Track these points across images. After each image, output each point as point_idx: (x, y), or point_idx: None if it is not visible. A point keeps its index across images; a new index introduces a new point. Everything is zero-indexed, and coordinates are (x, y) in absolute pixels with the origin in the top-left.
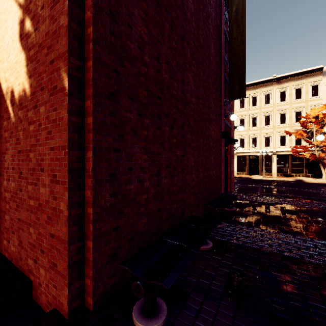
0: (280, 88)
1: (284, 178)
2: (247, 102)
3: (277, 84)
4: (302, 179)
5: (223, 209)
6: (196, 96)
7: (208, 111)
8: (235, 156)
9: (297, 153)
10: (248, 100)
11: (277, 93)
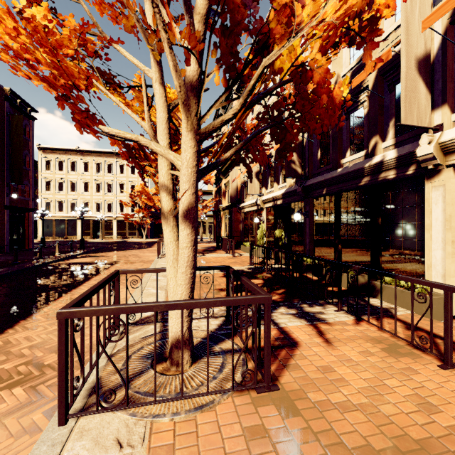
0: (120, 162)
1: (117, 240)
2: (92, 168)
3: (117, 157)
4: (127, 240)
5: None
6: None
7: None
8: (79, 220)
9: (128, 219)
10: (92, 165)
11: (118, 165)
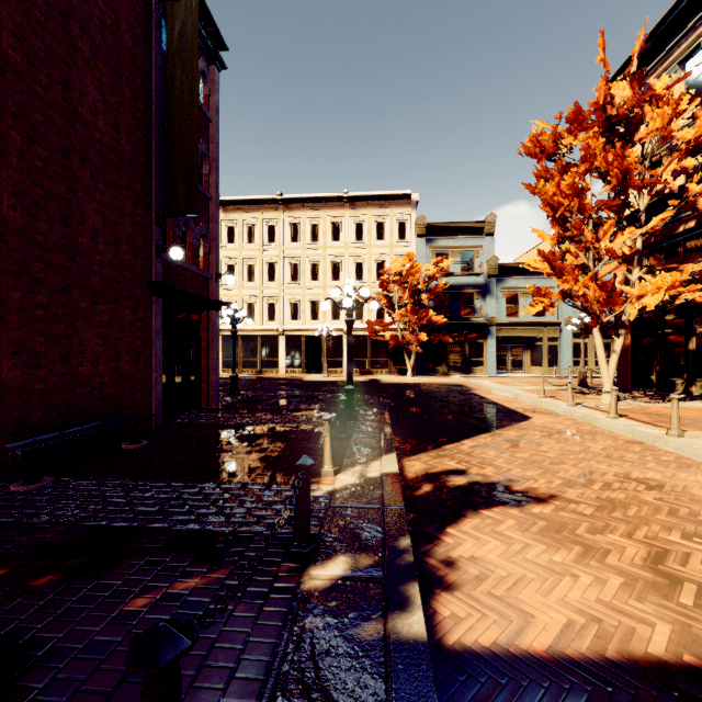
0: (355, 216)
1: (356, 377)
2: (304, 232)
3: (351, 208)
4: (378, 378)
5: (119, 447)
6: None
7: (65, 230)
8: (281, 336)
9: (376, 333)
10: (305, 228)
11: (352, 224)
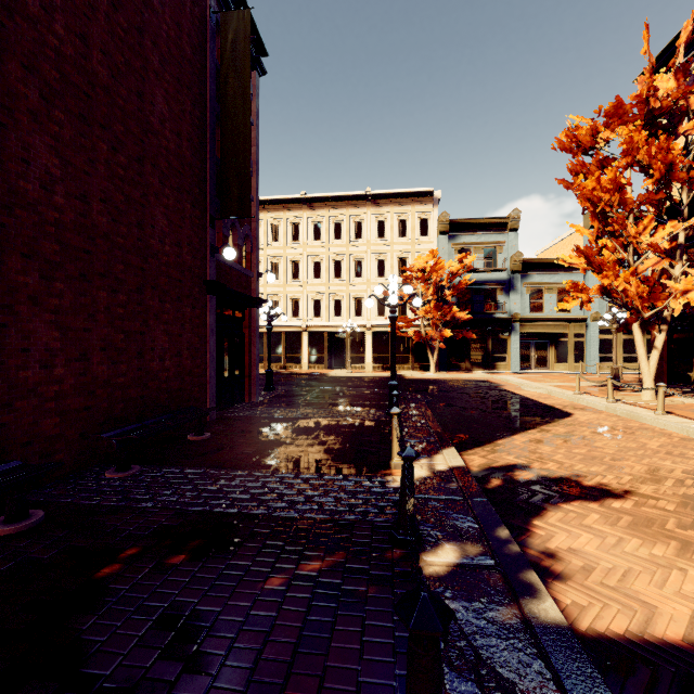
0: (377, 214)
1: (380, 373)
2: (327, 231)
3: (373, 205)
4: (402, 374)
5: (184, 438)
6: (77, 194)
7: (140, 233)
8: (305, 332)
9: (399, 329)
10: (328, 226)
11: (374, 222)
